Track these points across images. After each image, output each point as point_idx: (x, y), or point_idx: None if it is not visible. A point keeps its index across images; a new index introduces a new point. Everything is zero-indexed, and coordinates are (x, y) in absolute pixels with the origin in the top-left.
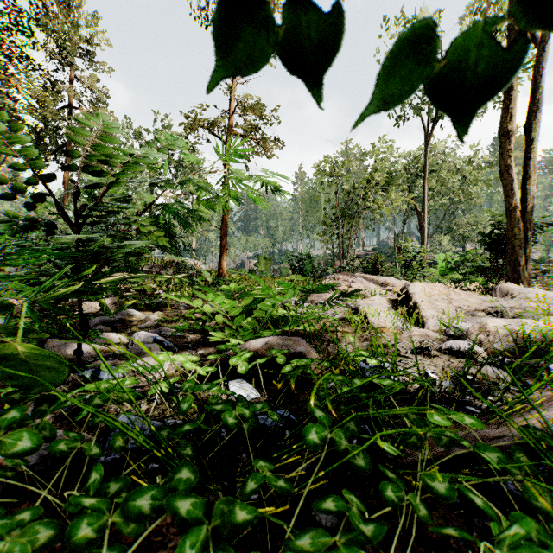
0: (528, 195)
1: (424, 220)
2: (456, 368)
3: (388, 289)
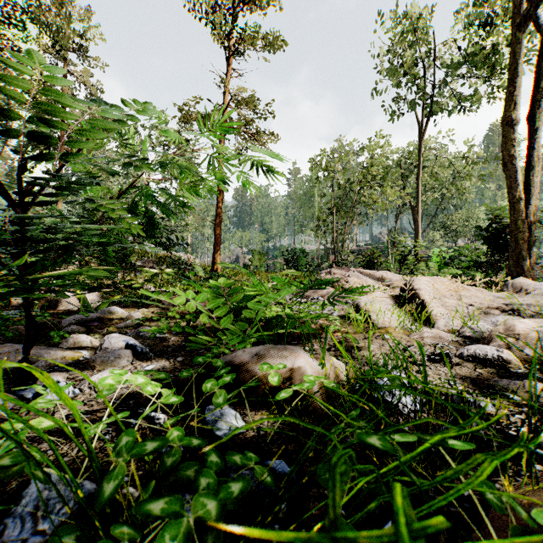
0: (531, 187)
1: (418, 215)
2: (488, 381)
3: (386, 284)
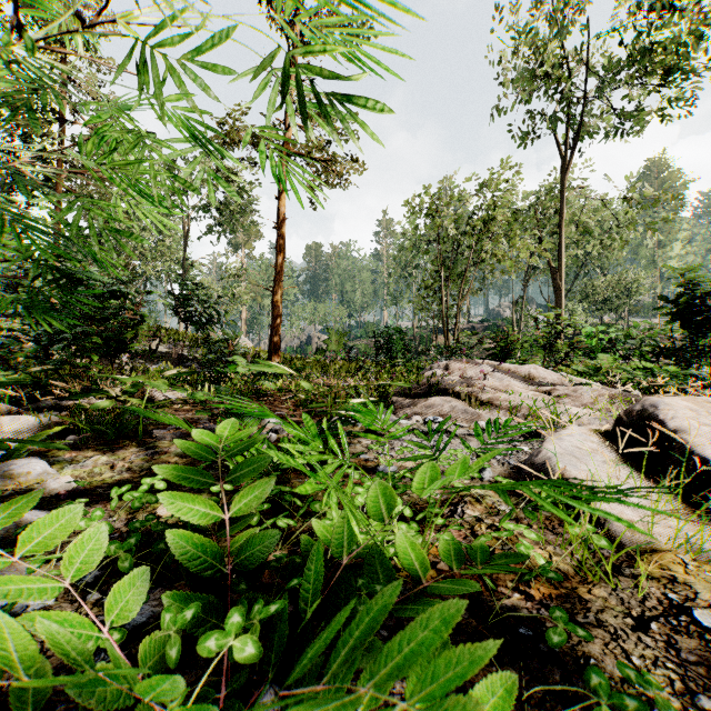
0: None
1: (561, 280)
2: None
3: (543, 391)
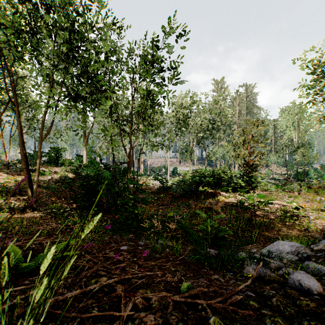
0: None
1: None
2: None
3: None
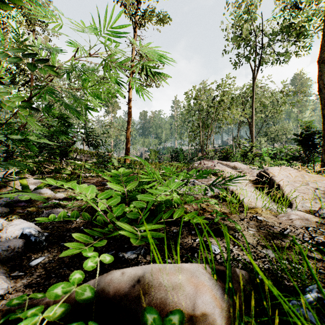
0: None
1: (253, 127)
2: None
3: (238, 171)
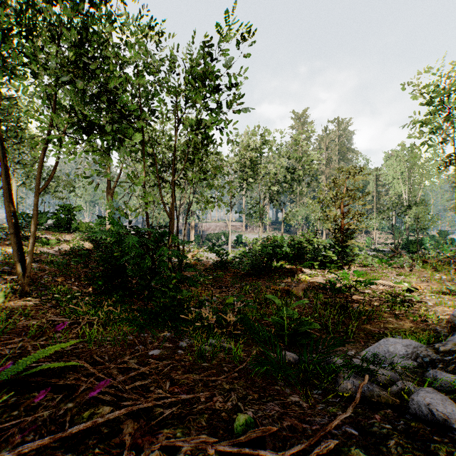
0: None
1: None
2: None
3: None
